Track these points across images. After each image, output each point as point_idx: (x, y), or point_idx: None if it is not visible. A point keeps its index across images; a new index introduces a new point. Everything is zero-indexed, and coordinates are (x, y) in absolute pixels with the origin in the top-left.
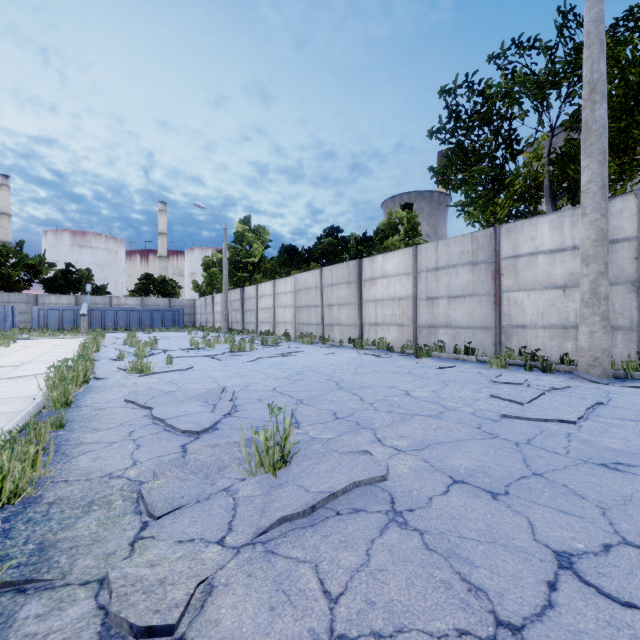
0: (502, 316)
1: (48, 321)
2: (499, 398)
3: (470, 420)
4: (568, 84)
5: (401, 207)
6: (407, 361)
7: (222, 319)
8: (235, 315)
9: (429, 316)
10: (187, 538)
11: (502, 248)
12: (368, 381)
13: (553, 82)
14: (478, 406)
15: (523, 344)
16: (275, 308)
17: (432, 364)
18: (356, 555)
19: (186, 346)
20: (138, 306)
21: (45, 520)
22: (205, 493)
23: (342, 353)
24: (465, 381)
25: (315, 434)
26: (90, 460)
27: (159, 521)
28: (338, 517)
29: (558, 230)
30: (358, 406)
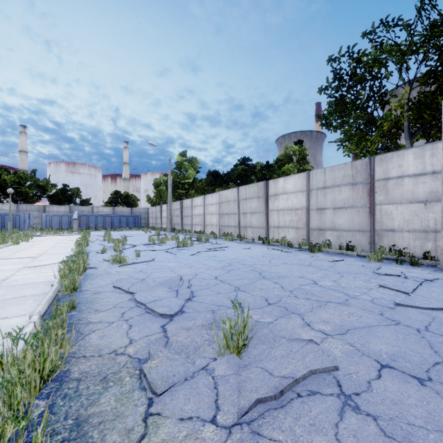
0: (375, 222)
1: (52, 223)
2: (387, 288)
3: (372, 307)
4: (424, 51)
5: (294, 143)
6: (305, 255)
7: (167, 222)
8: (176, 219)
9: (319, 222)
10: (186, 416)
11: (375, 173)
12: (282, 272)
13: (413, 50)
14: (373, 295)
15: (392, 243)
16: (205, 215)
17: (325, 258)
18: (328, 440)
19: (145, 242)
20: (110, 213)
21: (77, 396)
22: (189, 371)
23: (256, 248)
24: (354, 272)
25: (257, 318)
26: (98, 338)
27: (161, 398)
28: (300, 399)
29: (420, 159)
30: (282, 293)
